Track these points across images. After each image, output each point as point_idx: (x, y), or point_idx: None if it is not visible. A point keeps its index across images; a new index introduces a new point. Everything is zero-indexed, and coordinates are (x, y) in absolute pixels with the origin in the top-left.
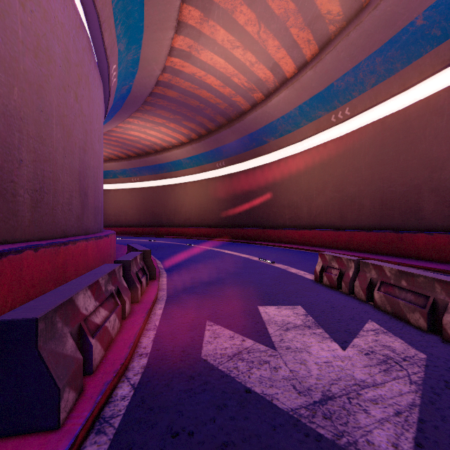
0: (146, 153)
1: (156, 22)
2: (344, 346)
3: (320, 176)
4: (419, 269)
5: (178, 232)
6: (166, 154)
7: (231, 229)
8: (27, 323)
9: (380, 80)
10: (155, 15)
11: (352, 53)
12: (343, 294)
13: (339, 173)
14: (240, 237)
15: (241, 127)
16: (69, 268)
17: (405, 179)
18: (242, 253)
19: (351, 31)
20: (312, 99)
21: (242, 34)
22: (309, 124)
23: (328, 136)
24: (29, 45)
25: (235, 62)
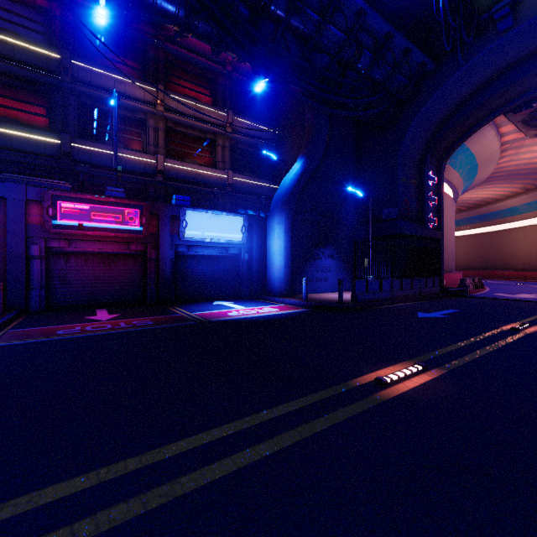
0: (477, 205)
1: (484, 169)
2: (535, 296)
3: None
4: None
5: (514, 275)
6: (499, 204)
7: None
8: (464, 279)
9: None
10: (483, 168)
11: None
12: None
13: None
14: None
15: None
16: (455, 279)
17: None
18: None
19: None
20: None
21: None
22: None
23: None
24: (446, 226)
25: None
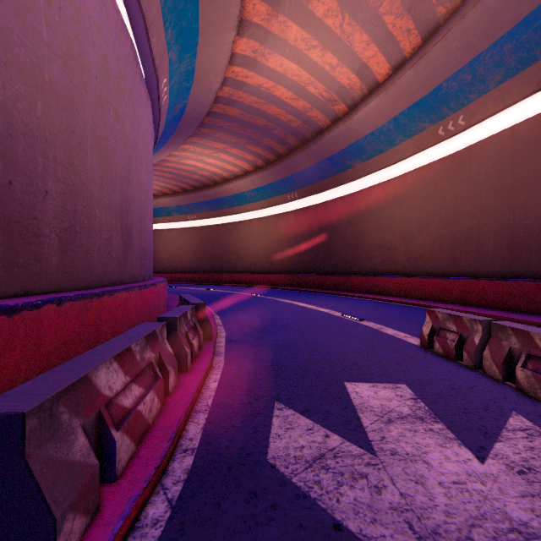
0: (204, 186)
1: (213, 22)
2: (482, 456)
3: (423, 207)
4: None
5: (242, 279)
6: (228, 186)
7: (306, 276)
8: (10, 419)
9: (510, 75)
10: (212, 13)
11: (469, 42)
12: (465, 368)
13: (449, 202)
14: (316, 286)
15: (318, 149)
16: (104, 325)
17: None
18: (320, 306)
19: (468, 11)
20: (412, 108)
21: (320, 29)
22: (407, 140)
23: (433, 155)
24: (57, 50)
25: (311, 67)
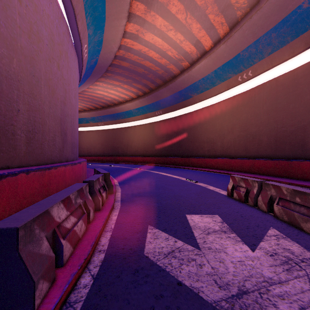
0: (108, 106)
1: (114, 13)
2: (253, 248)
3: (230, 120)
4: (305, 188)
5: (130, 160)
6: (122, 106)
7: (166, 158)
8: (10, 231)
9: (275, 50)
10: (113, 8)
11: (254, 31)
12: (249, 206)
13: (244, 118)
14: (172, 163)
15: (173, 86)
16: (52, 185)
17: (294, 121)
18: (174, 175)
19: (253, 14)
20: (224, 65)
21: (174, 20)
22: (221, 83)
23: (235, 92)
24: (25, 29)
25: (169, 41)
